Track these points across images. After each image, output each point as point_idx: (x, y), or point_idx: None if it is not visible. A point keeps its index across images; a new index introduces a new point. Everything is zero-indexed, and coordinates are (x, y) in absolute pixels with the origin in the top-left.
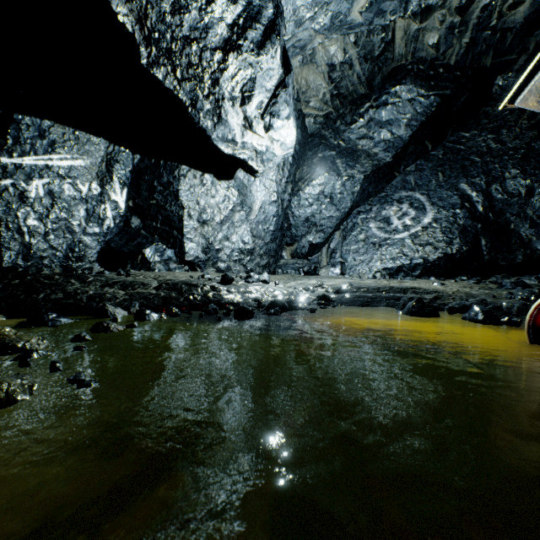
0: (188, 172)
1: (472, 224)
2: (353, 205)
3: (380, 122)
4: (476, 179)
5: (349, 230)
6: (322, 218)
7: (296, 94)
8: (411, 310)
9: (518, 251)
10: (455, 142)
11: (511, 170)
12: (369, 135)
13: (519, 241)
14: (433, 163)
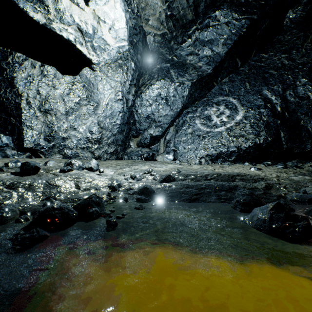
0: (24, 60)
1: (273, 120)
2: (183, 106)
3: (203, 41)
4: (274, 86)
5: (180, 126)
6: (160, 115)
7: (136, 8)
8: (269, 224)
9: (307, 141)
10: (257, 61)
11: (301, 79)
12: (195, 52)
13: (307, 134)
14: (241, 76)
